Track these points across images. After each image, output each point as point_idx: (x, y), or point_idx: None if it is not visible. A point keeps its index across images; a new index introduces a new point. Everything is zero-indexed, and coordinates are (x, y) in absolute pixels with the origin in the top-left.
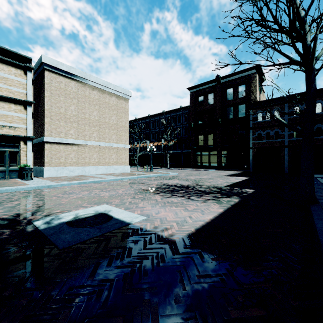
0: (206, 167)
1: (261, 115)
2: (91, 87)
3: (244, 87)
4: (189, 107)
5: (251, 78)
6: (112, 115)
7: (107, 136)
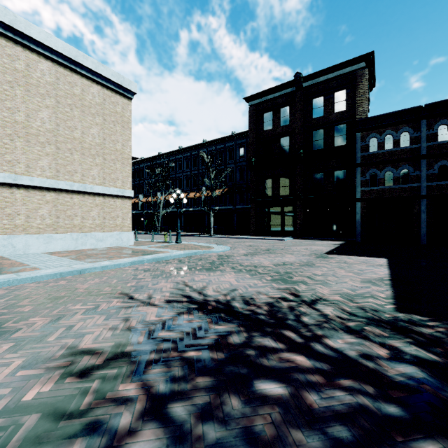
0: (276, 234)
1: (376, 141)
2: (31, 53)
3: (343, 94)
4: (246, 134)
5: (356, 77)
6: (90, 125)
7: (78, 169)
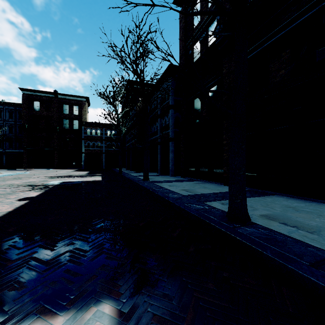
0: (42, 167)
1: (90, 131)
2: None
3: (77, 108)
4: (15, 105)
5: (83, 103)
6: None
7: None
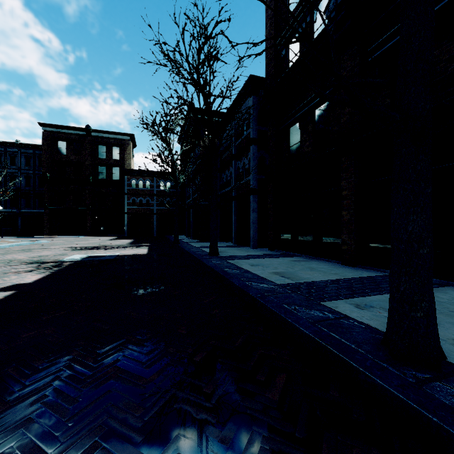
0: (70, 234)
1: (135, 182)
2: None
3: (118, 150)
4: (34, 147)
5: (126, 144)
6: None
7: None
